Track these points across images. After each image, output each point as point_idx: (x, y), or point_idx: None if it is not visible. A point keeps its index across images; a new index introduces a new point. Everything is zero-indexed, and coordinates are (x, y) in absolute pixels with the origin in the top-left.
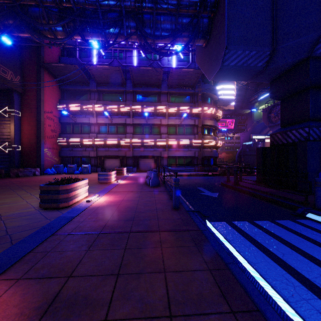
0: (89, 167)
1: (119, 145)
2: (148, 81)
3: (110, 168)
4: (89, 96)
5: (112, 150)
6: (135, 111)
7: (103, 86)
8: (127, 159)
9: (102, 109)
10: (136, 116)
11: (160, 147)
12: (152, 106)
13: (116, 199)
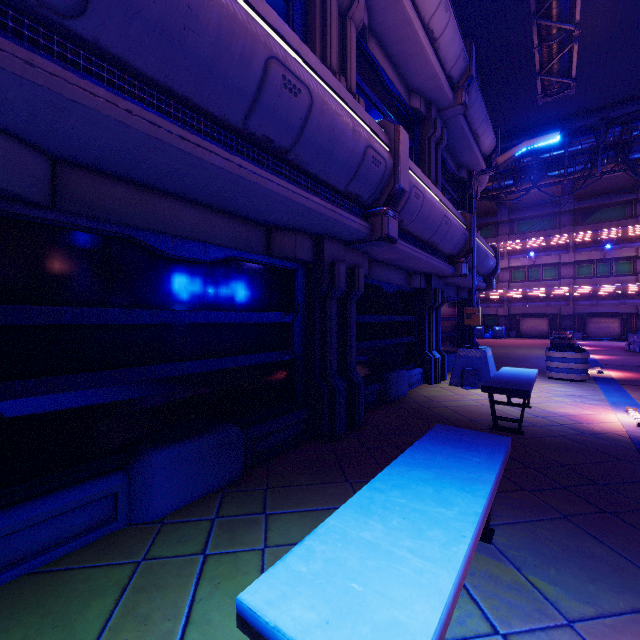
0: (503, 330)
1: (548, 297)
2: (608, 188)
3: (529, 332)
4: (495, 231)
5: (534, 305)
6: (578, 241)
7: (519, 211)
8: (561, 319)
9: (518, 246)
10: (579, 249)
11: (635, 297)
12: (616, 228)
13: (613, 357)
